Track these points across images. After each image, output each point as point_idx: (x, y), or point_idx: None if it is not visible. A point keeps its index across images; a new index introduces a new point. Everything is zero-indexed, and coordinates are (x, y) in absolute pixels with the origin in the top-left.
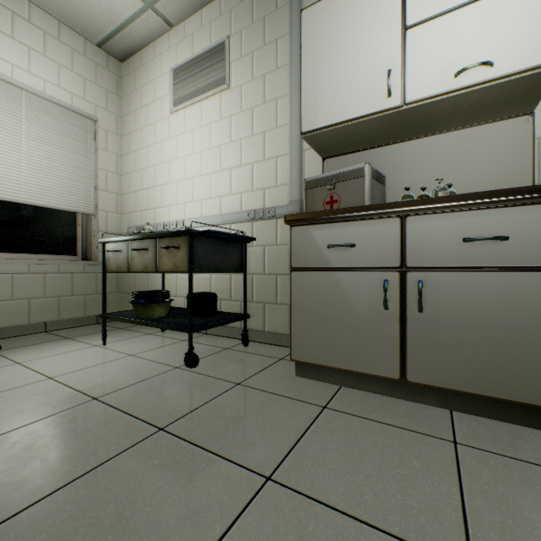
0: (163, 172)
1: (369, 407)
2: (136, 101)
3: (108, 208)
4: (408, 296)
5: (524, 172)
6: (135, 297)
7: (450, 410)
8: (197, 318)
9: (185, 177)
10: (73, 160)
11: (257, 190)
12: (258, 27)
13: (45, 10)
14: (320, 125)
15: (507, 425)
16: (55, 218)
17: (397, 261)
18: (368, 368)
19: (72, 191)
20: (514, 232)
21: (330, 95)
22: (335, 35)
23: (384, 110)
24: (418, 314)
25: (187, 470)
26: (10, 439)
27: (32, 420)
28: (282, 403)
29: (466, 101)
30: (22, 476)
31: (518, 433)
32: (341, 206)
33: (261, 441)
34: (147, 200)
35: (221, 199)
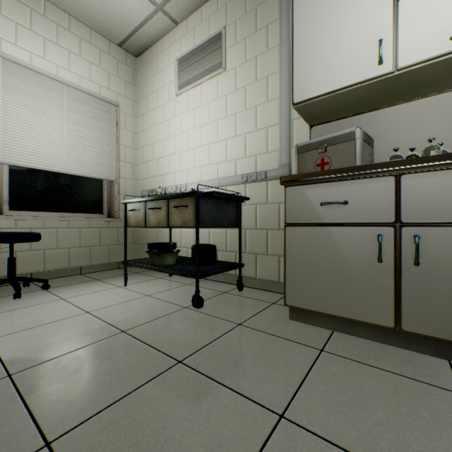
0: (170, 145)
1: (365, 352)
2: (148, 88)
3: (126, 175)
4: (403, 250)
5: None
6: (149, 247)
7: (449, 360)
8: (200, 266)
9: (188, 148)
10: (101, 138)
11: (249, 157)
12: (250, 16)
13: (80, 21)
14: (311, 95)
15: None
16: (87, 184)
17: (392, 217)
18: (362, 315)
19: (100, 163)
20: None
21: (321, 67)
22: (325, 13)
23: (375, 77)
24: (413, 267)
25: (207, 401)
26: (62, 363)
27: (77, 347)
28: (282, 344)
29: None
30: (73, 395)
31: None
32: (332, 167)
33: (269, 379)
34: (157, 168)
35: (218, 166)
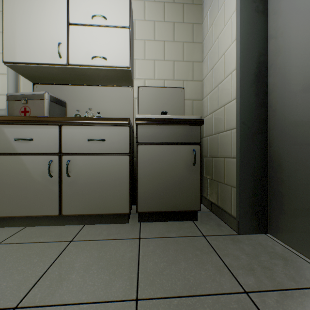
0: None
1: (36, 235)
2: None
3: None
4: (63, 168)
5: (130, 112)
6: None
7: (85, 224)
8: None
9: None
10: None
11: None
12: None
13: None
14: (18, 60)
15: (106, 225)
16: None
17: (58, 150)
18: (42, 212)
19: None
20: (107, 138)
21: (25, 43)
22: (28, 7)
23: (58, 64)
24: (68, 178)
25: None
26: None
27: None
28: None
29: (101, 73)
30: None
31: (107, 227)
32: (31, 115)
33: None
34: None
35: None
